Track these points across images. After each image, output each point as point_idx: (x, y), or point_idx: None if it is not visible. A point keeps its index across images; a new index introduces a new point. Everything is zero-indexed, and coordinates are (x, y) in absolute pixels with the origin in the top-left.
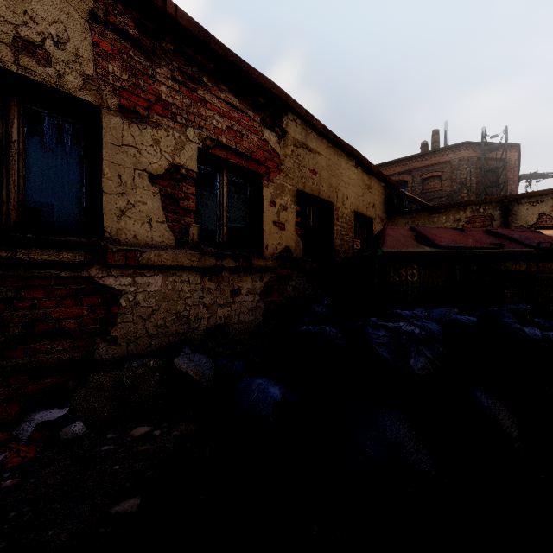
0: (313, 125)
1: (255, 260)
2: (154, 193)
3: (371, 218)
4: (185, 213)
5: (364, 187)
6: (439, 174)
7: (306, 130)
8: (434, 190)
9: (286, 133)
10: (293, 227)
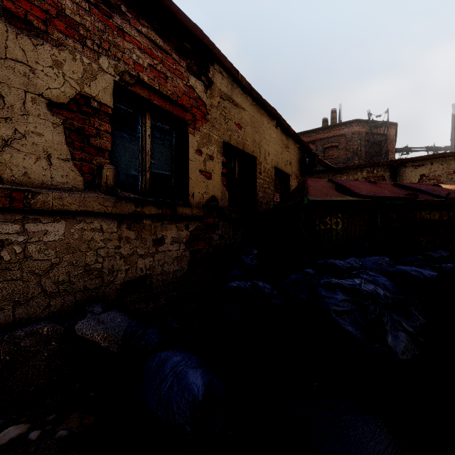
0: (238, 80)
1: (180, 208)
2: (54, 125)
3: (289, 174)
4: (97, 153)
5: (282, 146)
6: (336, 144)
7: (232, 84)
8: (332, 157)
9: (212, 83)
10: (219, 177)
